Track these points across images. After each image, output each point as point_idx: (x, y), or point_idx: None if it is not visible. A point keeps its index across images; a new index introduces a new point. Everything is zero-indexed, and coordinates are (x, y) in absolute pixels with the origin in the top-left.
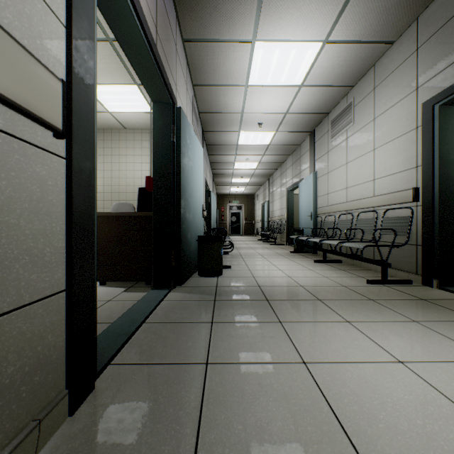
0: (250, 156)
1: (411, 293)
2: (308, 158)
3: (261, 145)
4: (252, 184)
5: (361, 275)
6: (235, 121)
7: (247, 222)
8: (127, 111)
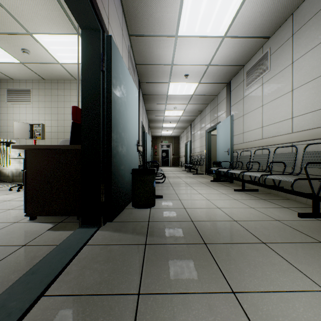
0: (177, 105)
1: None
2: (224, 105)
3: (186, 95)
4: (178, 128)
5: (285, 206)
6: (166, 73)
7: (174, 157)
8: (74, 62)
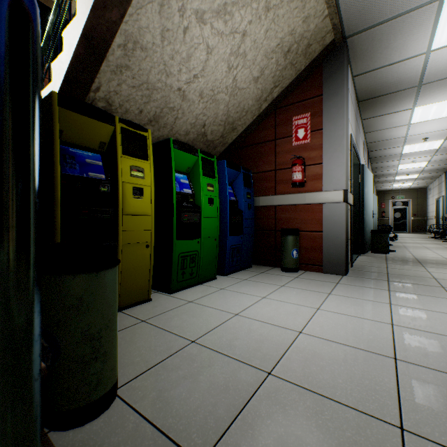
0: (416, 158)
1: None
2: None
3: (428, 149)
4: (421, 179)
5: None
6: (399, 141)
7: (416, 218)
8: None
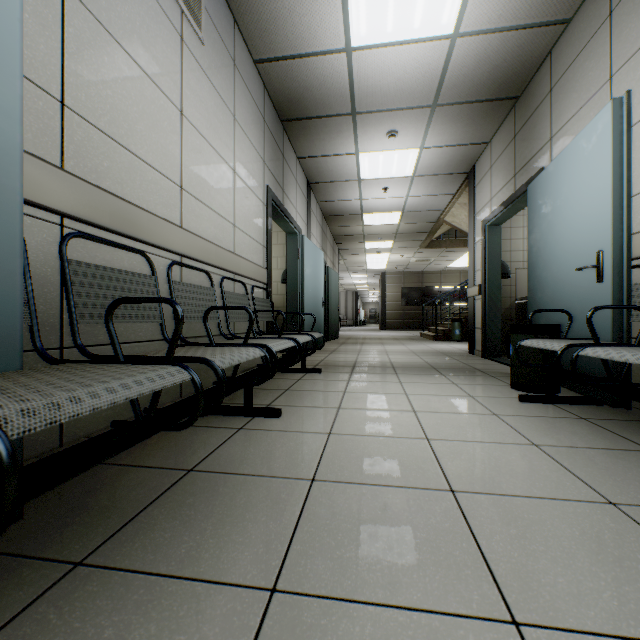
0: None
1: (309, 367)
2: None
3: None
4: None
5: (293, 380)
6: None
7: None
8: None
